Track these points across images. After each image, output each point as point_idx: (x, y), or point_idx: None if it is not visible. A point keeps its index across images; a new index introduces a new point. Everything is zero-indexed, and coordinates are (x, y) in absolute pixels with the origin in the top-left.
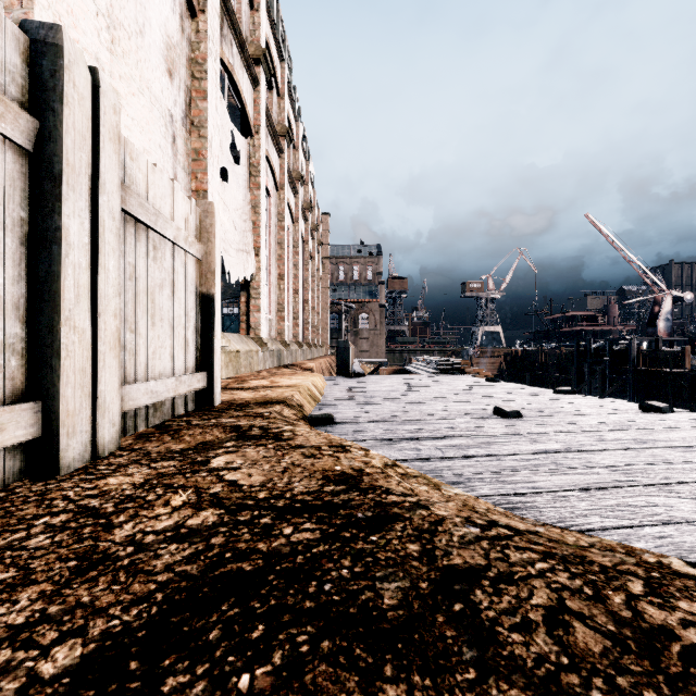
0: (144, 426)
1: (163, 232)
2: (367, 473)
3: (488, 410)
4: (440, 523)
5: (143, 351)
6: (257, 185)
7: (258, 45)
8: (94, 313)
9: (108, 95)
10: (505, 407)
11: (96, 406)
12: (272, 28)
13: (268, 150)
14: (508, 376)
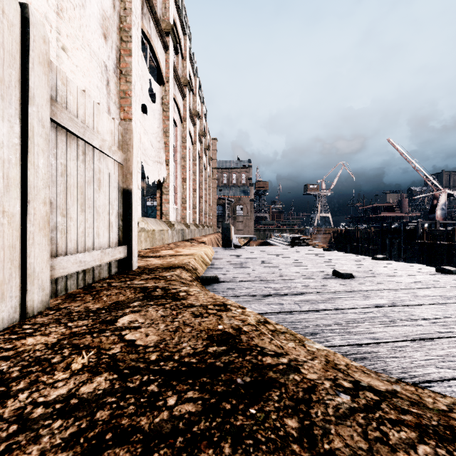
0: (74, 288)
1: (90, 141)
2: (244, 332)
3: (328, 272)
4: (313, 390)
5: (73, 231)
6: (167, 117)
7: (168, 22)
8: (24, 201)
9: (37, 27)
10: (341, 270)
11: (25, 275)
12: (178, 12)
13: (175, 94)
14: (335, 247)
